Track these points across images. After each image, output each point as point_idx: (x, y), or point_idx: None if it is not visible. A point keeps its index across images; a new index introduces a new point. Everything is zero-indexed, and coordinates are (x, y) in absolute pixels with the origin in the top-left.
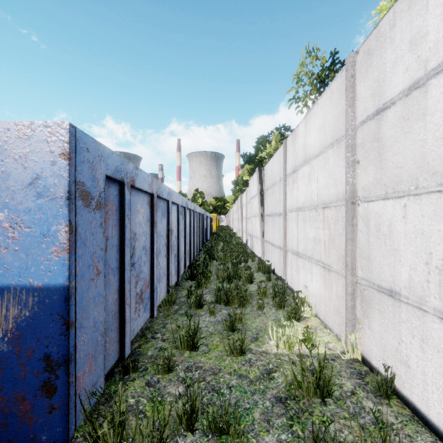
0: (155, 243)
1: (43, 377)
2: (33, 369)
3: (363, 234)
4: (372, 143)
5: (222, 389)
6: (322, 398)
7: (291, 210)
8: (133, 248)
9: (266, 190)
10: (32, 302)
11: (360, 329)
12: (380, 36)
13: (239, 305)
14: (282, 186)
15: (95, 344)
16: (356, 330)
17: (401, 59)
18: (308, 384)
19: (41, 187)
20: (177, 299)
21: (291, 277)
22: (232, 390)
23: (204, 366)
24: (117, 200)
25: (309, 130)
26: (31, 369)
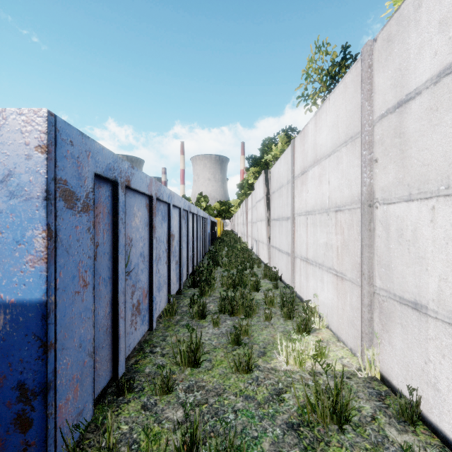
0: (154, 250)
1: (17, 409)
2: (5, 400)
3: (382, 240)
4: (393, 139)
5: (227, 413)
6: (340, 425)
7: (299, 214)
8: (129, 255)
9: (272, 193)
10: (3, 321)
11: (379, 345)
12: (402, 19)
13: (245, 315)
14: (289, 189)
15: (81, 366)
16: (374, 345)
17: (428, 42)
18: (323, 409)
19: (14, 185)
20: (179, 308)
21: (300, 284)
22: (237, 415)
23: (207, 385)
24: (109, 202)
25: (319, 128)
26: (2, 399)
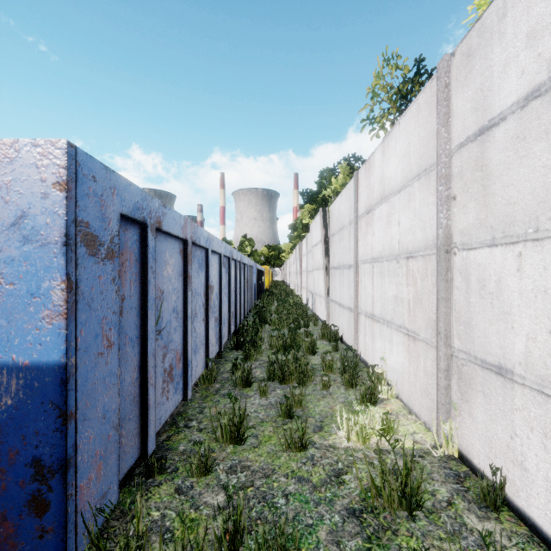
0: (189, 304)
1: (31, 489)
2: (17, 478)
3: (461, 293)
4: (474, 173)
5: (276, 497)
6: (410, 511)
7: (364, 261)
8: (160, 310)
9: (331, 236)
10: (15, 386)
11: (458, 417)
12: (484, 31)
13: (298, 383)
14: (352, 231)
15: (105, 440)
16: (452, 418)
17: (514, 59)
18: (390, 492)
19: (29, 228)
20: (219, 375)
21: (365, 346)
22: (289, 499)
23: (253, 465)
24: (137, 247)
25: (387, 158)
26: (14, 477)
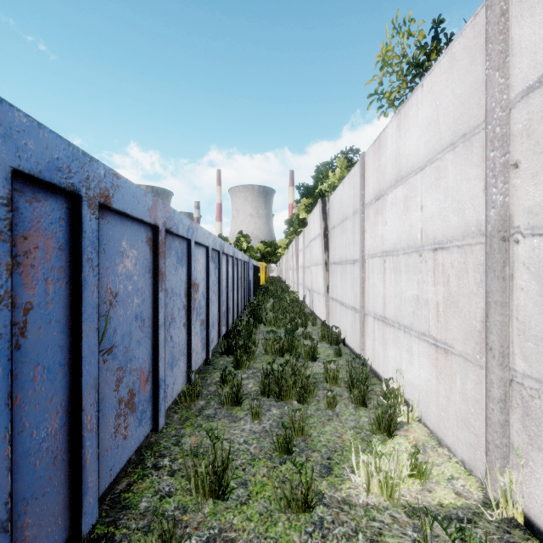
0: (161, 308)
1: None
2: None
3: (530, 296)
4: None
5: None
6: None
7: (372, 255)
8: (106, 321)
9: (332, 229)
10: None
11: (522, 468)
12: None
13: (298, 400)
14: (357, 221)
15: None
16: (511, 466)
17: None
18: None
19: None
20: (204, 388)
21: (373, 353)
22: None
23: (238, 539)
24: (62, 229)
25: (405, 131)
26: None
